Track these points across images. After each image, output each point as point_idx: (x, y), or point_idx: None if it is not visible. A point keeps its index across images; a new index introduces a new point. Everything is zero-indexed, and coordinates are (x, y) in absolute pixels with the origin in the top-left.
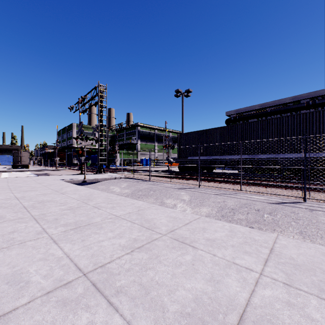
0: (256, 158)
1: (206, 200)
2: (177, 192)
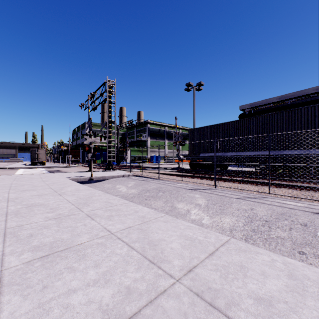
0: (281, 155)
1: (228, 207)
2: (190, 194)
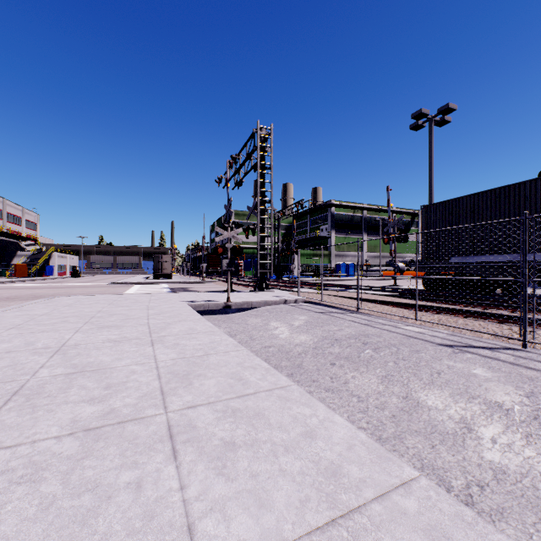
0: None
1: None
2: (454, 362)
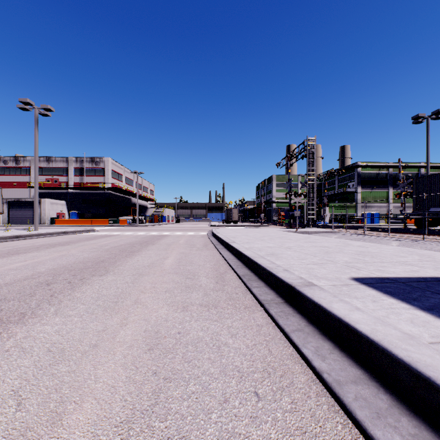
0: None
1: (413, 246)
2: (388, 241)
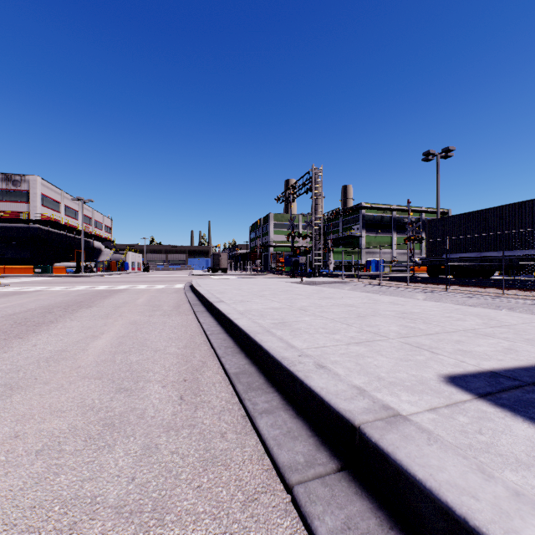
0: None
1: (443, 299)
2: (412, 293)
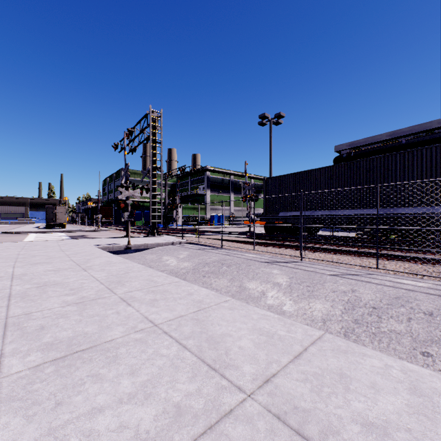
0: (393, 214)
1: (319, 287)
2: (266, 269)
